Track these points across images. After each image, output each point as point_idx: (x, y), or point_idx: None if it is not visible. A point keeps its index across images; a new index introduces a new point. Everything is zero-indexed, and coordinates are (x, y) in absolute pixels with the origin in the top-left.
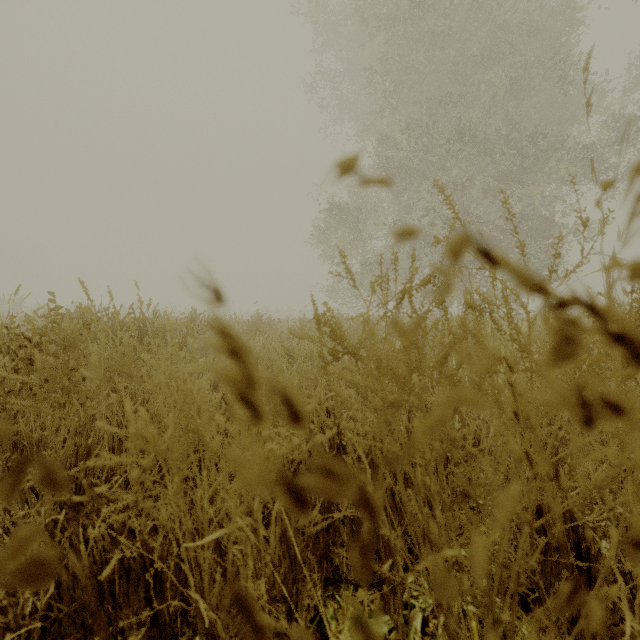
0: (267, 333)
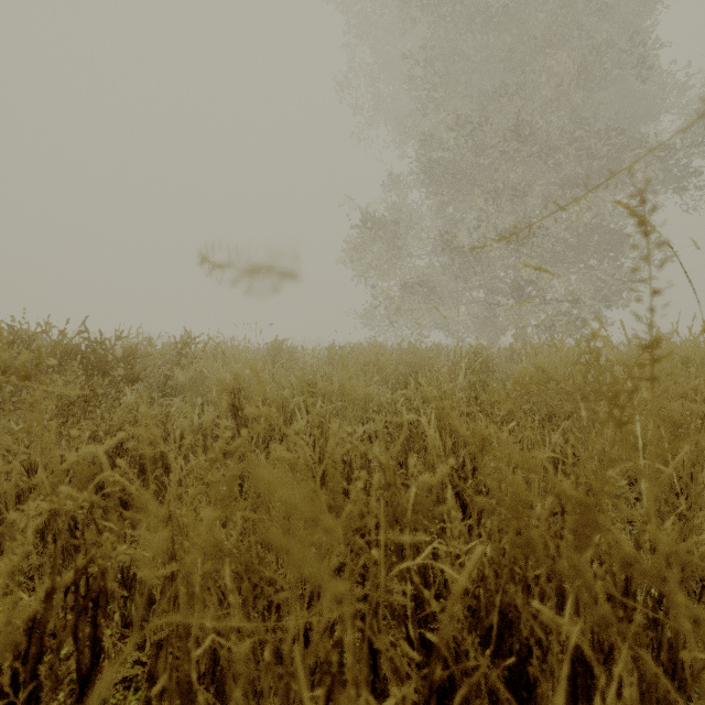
0: (286, 363)
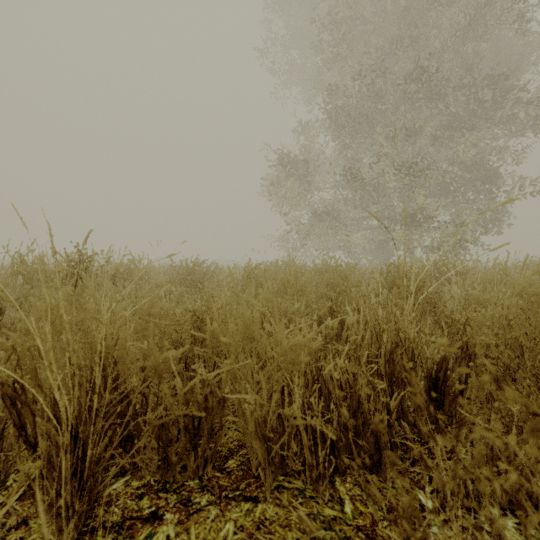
0: (200, 282)
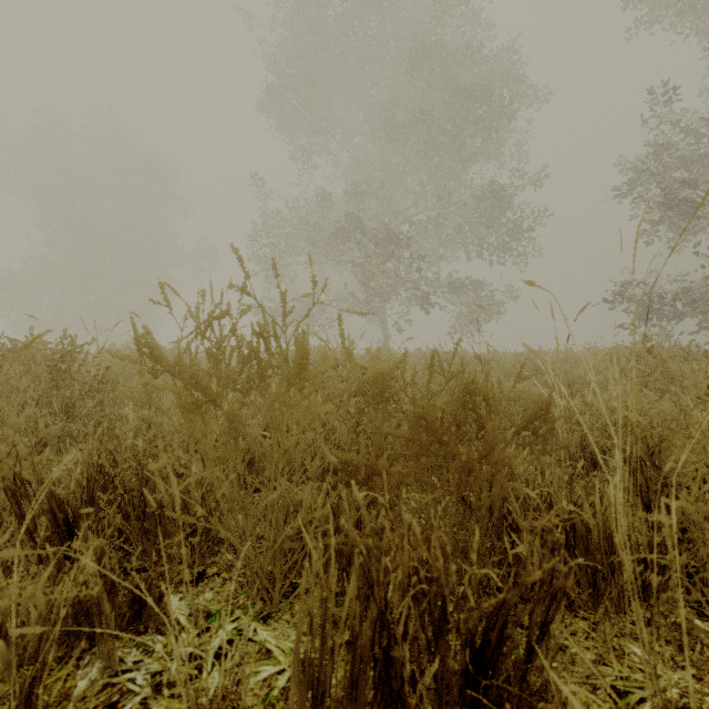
0: None
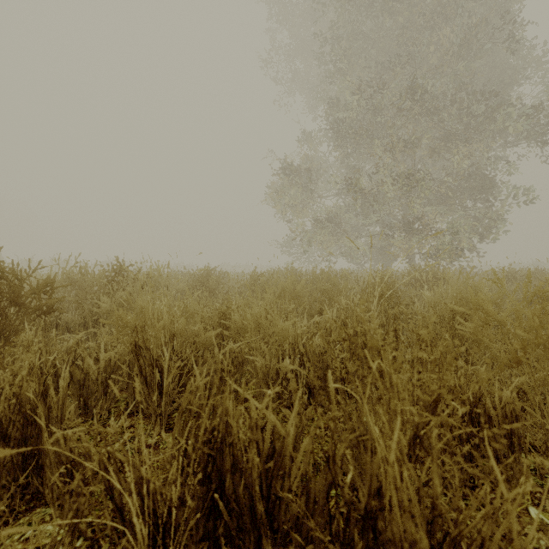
0: (213, 288)
